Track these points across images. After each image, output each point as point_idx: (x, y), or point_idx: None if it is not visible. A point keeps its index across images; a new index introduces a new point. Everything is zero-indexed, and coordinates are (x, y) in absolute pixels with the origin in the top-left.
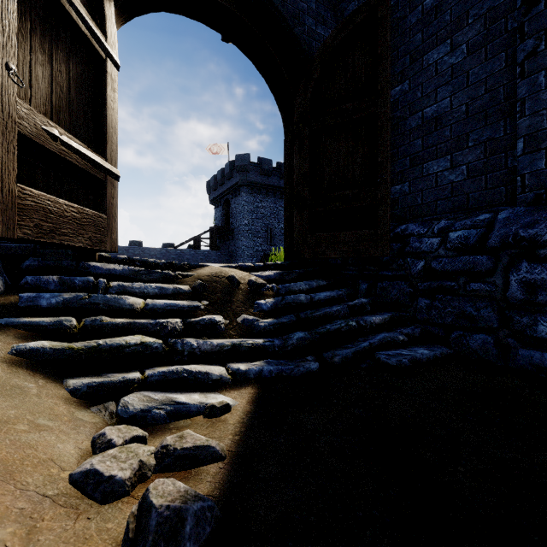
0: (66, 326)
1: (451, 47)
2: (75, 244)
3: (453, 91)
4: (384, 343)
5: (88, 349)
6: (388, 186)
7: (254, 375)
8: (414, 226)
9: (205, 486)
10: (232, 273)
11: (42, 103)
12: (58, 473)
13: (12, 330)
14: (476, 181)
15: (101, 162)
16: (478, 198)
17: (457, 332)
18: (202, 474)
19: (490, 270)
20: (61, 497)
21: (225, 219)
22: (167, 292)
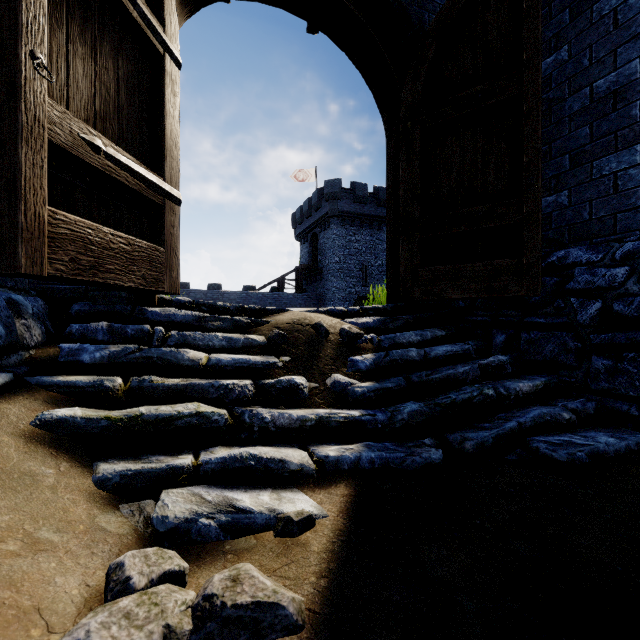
0: (107, 387)
1: None
2: (124, 283)
3: None
4: (540, 423)
5: (129, 421)
6: (539, 196)
7: (348, 465)
8: (580, 252)
9: None
10: (319, 319)
11: (82, 107)
12: (40, 639)
13: (42, 392)
14: None
15: (157, 182)
16: None
17: None
18: None
19: None
20: None
21: (312, 256)
22: (237, 344)
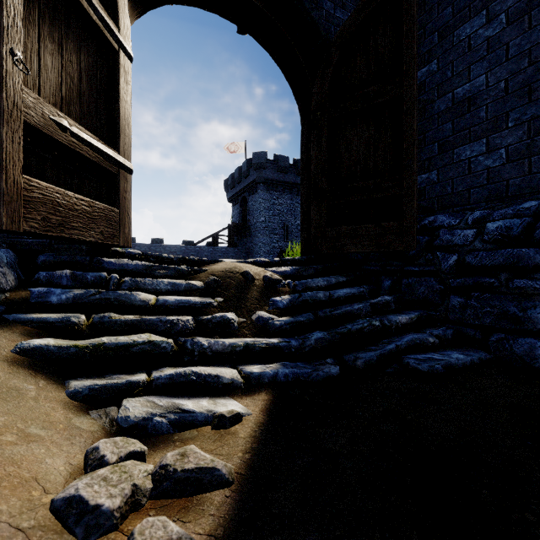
0: (73, 322)
1: (487, 18)
2: (86, 238)
3: (489, 66)
4: (412, 345)
5: (93, 348)
6: (414, 174)
7: (268, 379)
8: (444, 218)
9: (207, 522)
10: (247, 268)
11: (51, 94)
12: (40, 497)
13: (19, 326)
14: (517, 165)
15: (113, 155)
16: (520, 184)
17: (498, 335)
18: (204, 504)
19: (538, 265)
20: (37, 530)
21: (242, 216)
22: (180, 288)
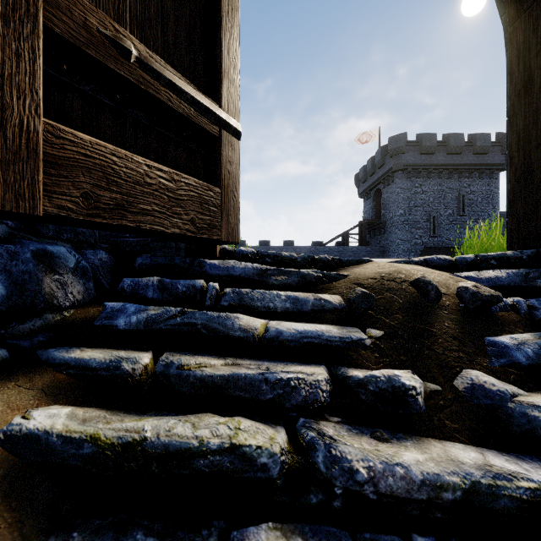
0: (124, 371)
1: None
2: (166, 228)
3: None
4: None
5: (123, 450)
6: None
7: None
8: None
9: None
10: (420, 273)
11: (111, 5)
12: None
13: (48, 373)
14: None
15: (210, 107)
16: None
17: None
18: None
19: None
20: None
21: (375, 211)
22: (305, 307)
